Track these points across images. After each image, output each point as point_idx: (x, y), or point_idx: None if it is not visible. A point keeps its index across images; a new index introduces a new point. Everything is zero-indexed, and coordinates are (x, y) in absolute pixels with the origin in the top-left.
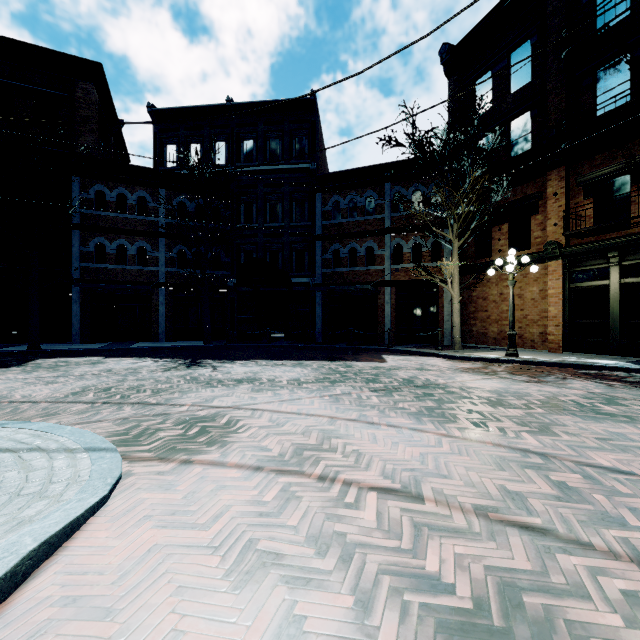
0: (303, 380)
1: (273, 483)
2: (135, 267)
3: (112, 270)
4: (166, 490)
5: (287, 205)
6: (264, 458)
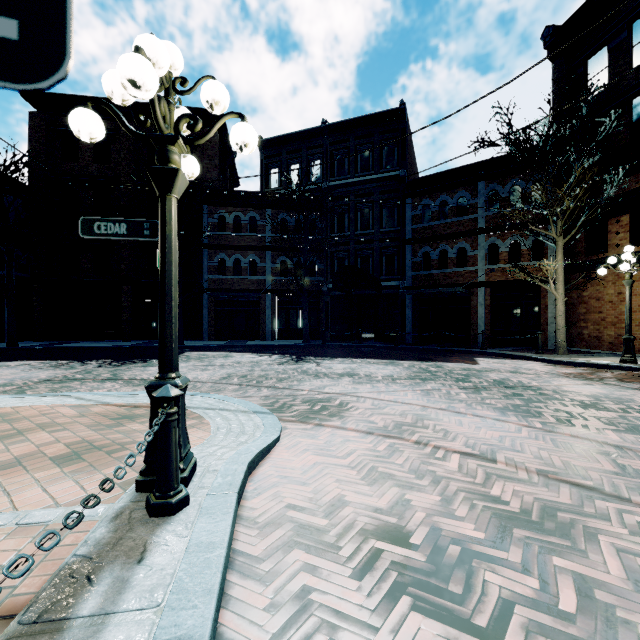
0: (396, 377)
1: (382, 442)
2: (247, 277)
3: (230, 280)
4: (312, 438)
5: (377, 212)
6: (373, 428)
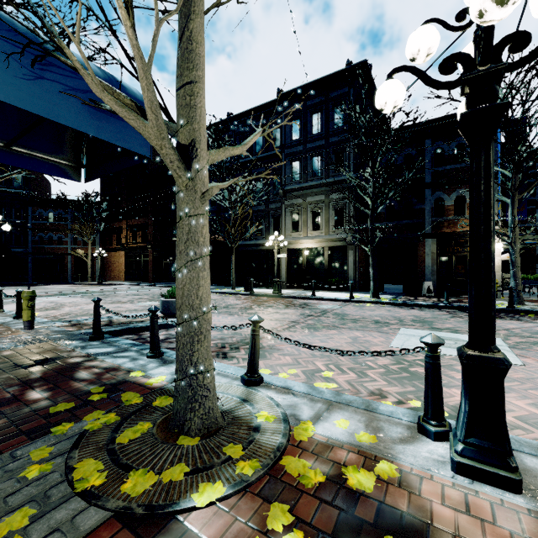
0: None
1: None
2: None
3: None
4: None
5: (8, 210)
6: None
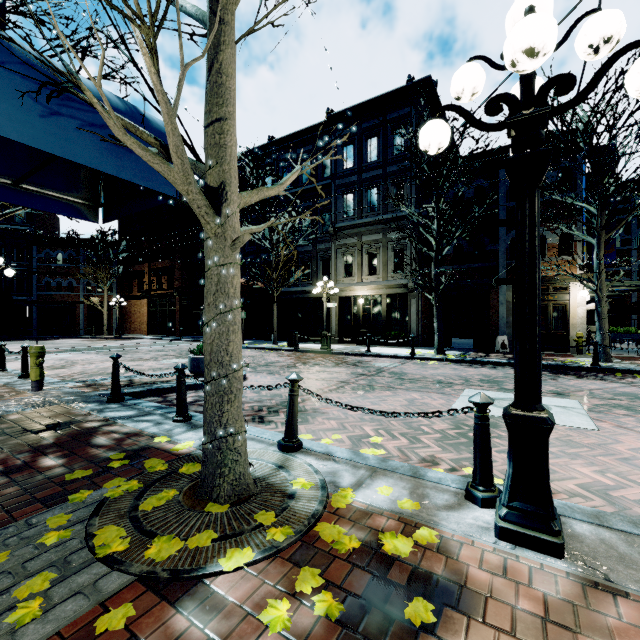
0: None
1: None
2: None
3: None
4: None
5: (9, 250)
6: None
